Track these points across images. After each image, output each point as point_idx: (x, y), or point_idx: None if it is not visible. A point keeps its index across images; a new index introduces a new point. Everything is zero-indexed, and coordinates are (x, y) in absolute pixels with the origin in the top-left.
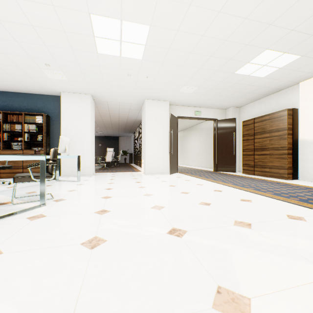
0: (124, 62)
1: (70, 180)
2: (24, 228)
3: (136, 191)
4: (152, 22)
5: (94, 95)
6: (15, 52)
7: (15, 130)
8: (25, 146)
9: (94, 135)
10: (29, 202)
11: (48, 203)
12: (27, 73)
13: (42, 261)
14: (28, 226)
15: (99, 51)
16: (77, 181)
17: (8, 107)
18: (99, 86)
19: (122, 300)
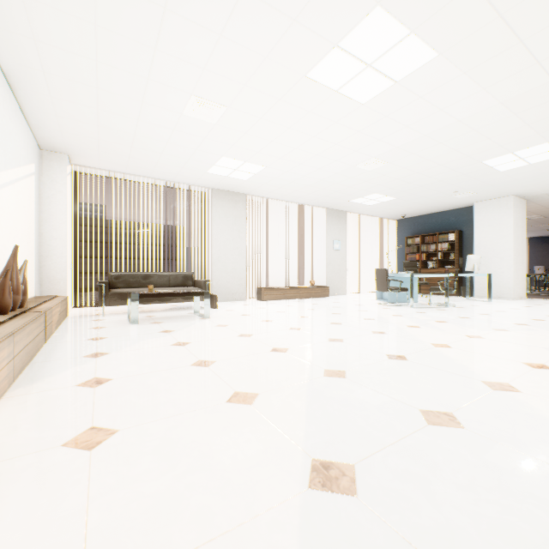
0: (539, 164)
1: (479, 300)
2: (434, 311)
3: (544, 313)
4: (547, 140)
5: (518, 194)
6: (430, 194)
7: (430, 250)
8: (438, 265)
9: (524, 245)
10: (438, 305)
11: (450, 307)
12: (439, 200)
13: (439, 316)
14: (436, 311)
15: (501, 170)
16: (487, 301)
17: (424, 229)
18: (519, 187)
19: (461, 323)
